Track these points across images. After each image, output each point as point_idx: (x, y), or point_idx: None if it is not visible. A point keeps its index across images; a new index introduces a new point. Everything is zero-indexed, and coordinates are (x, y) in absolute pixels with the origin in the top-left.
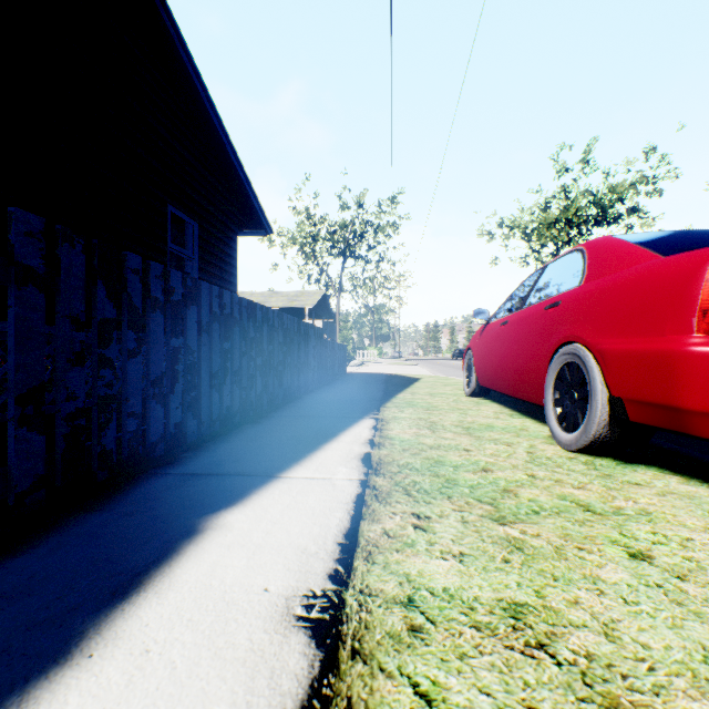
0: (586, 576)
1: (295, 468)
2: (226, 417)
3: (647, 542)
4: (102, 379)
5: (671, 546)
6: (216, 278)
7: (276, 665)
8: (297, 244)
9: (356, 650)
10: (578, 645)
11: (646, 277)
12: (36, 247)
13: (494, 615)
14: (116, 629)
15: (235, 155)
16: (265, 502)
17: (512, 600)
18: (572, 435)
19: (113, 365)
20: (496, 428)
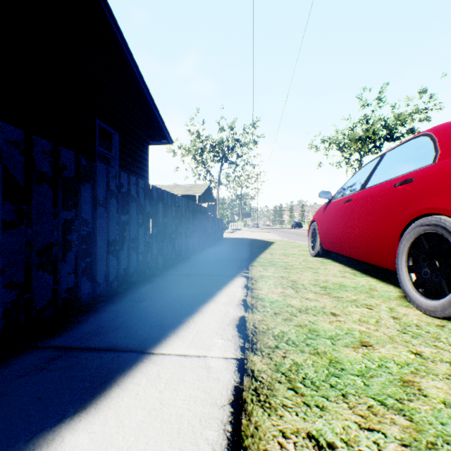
0: None
1: (171, 338)
2: (123, 277)
3: None
4: None
5: None
6: (133, 173)
7: None
8: (191, 154)
9: None
10: None
11: None
12: None
13: None
14: None
15: (145, 87)
16: (124, 403)
17: None
18: (436, 302)
19: None
20: (349, 287)
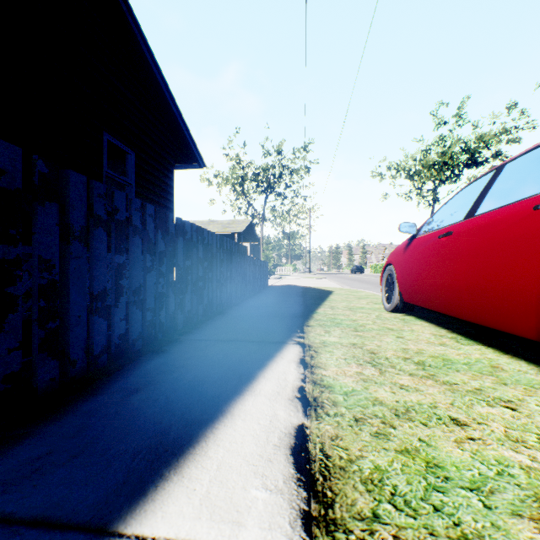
0: None
1: (166, 487)
2: (119, 346)
3: None
4: None
5: None
6: (153, 203)
7: None
8: (229, 183)
9: None
10: None
11: None
12: None
13: None
14: None
15: (169, 93)
16: None
17: None
18: None
19: None
20: (459, 364)
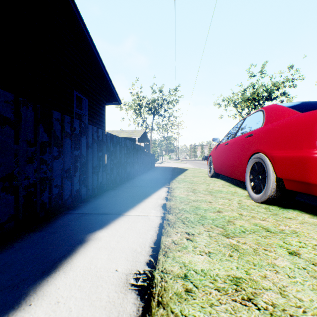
0: (269, 263)
1: (131, 210)
2: (100, 186)
3: (297, 246)
4: (41, 169)
5: (308, 248)
6: (96, 124)
7: (120, 309)
8: (132, 109)
9: (159, 302)
10: (268, 299)
11: (293, 122)
12: (9, 108)
13: (226, 283)
14: (44, 291)
15: (104, 68)
16: (117, 227)
17: (234, 276)
18: (258, 195)
19: (47, 163)
20: (223, 191)
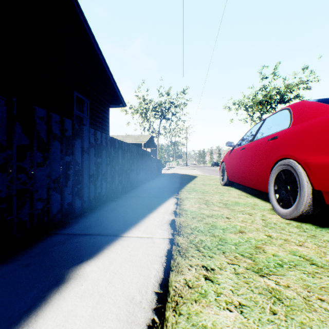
0: None
1: (132, 229)
2: (98, 197)
3: None
4: (19, 180)
5: None
6: (99, 127)
7: None
8: (138, 112)
9: None
10: None
11: None
12: None
13: None
14: None
15: (108, 68)
16: (111, 255)
17: None
18: (287, 210)
19: (26, 171)
20: (241, 204)
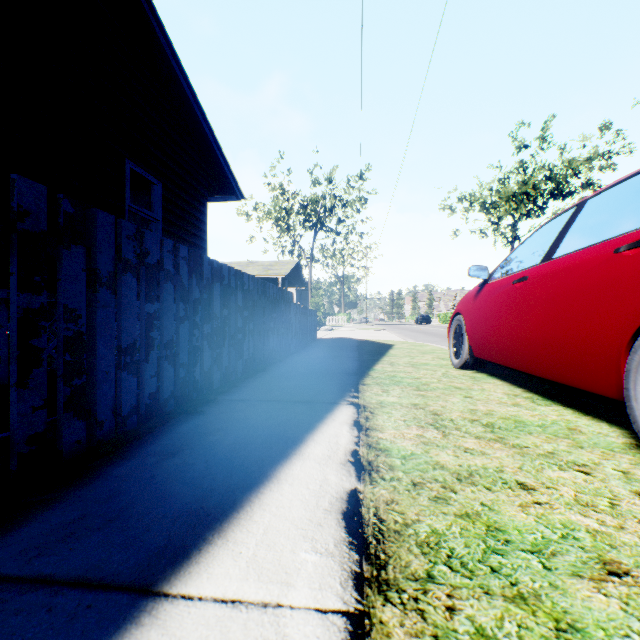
0: None
1: (211, 550)
2: (149, 407)
3: None
4: None
5: None
6: (183, 241)
7: None
8: (272, 217)
9: None
10: None
11: None
12: None
13: None
14: None
15: (202, 113)
16: None
17: None
18: None
19: None
20: (532, 426)
